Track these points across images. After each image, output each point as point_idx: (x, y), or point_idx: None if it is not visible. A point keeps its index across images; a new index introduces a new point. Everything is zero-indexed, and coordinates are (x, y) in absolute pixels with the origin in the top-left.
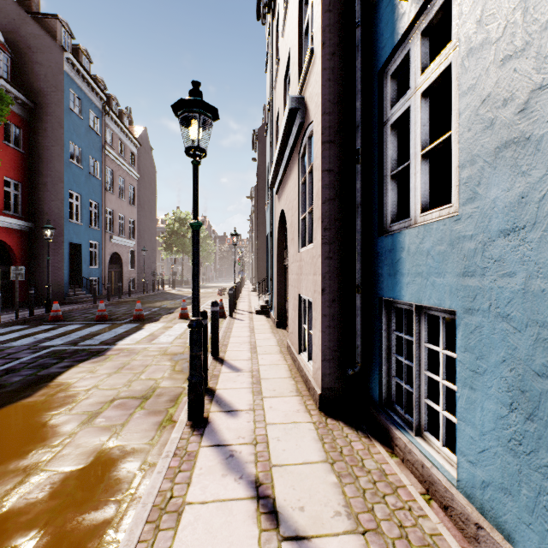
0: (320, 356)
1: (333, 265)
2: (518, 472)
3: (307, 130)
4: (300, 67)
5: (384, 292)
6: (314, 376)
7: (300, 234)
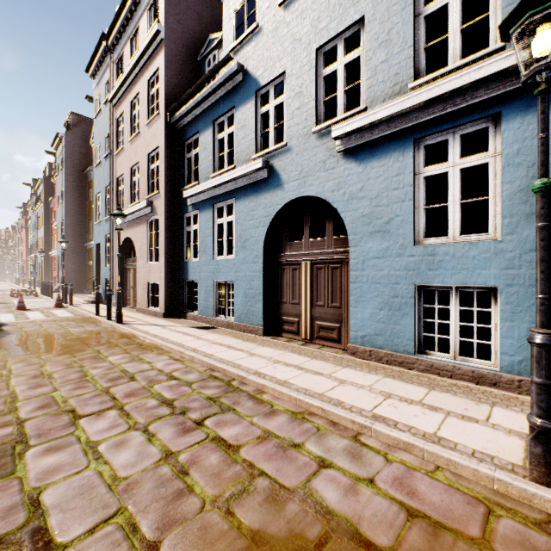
0: (164, 300)
1: (168, 270)
2: (205, 303)
3: (155, 216)
4: (149, 182)
5: (184, 278)
6: (160, 309)
7: (149, 256)
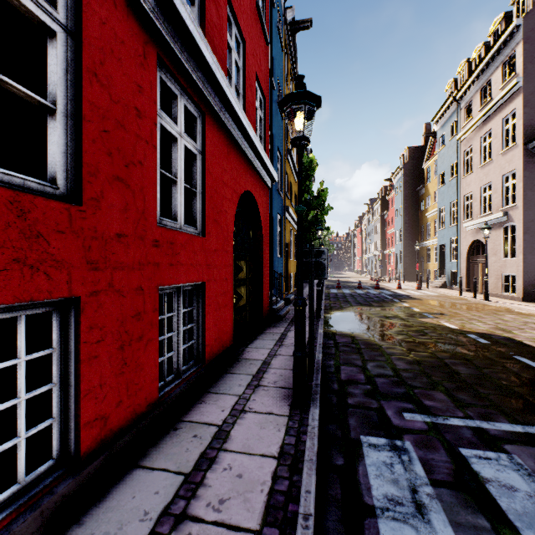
0: (521, 288)
1: (526, 264)
2: None
3: (510, 223)
4: (502, 197)
5: None
6: (517, 295)
7: (503, 253)
